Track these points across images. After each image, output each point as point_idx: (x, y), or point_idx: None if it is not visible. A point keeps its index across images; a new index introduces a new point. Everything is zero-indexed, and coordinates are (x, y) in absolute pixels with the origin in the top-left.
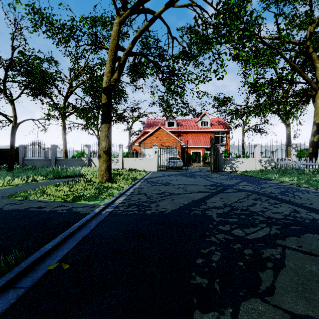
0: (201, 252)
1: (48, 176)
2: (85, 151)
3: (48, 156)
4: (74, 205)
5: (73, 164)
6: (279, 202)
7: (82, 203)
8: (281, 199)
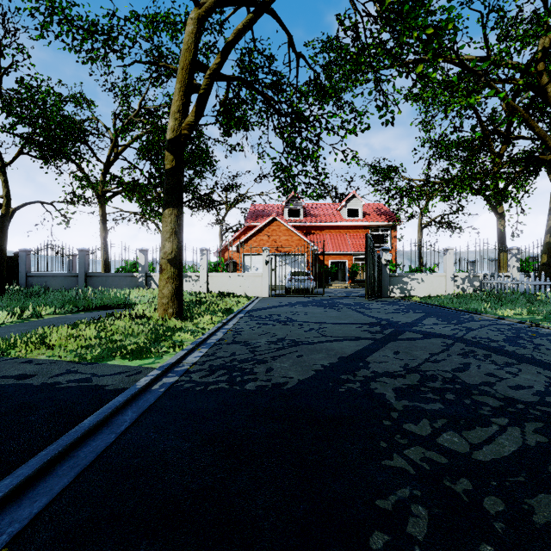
0: (377, 507)
1: (65, 307)
2: (140, 260)
3: (73, 270)
4: (98, 369)
5: (118, 283)
6: (513, 360)
7: (117, 364)
8: (514, 353)
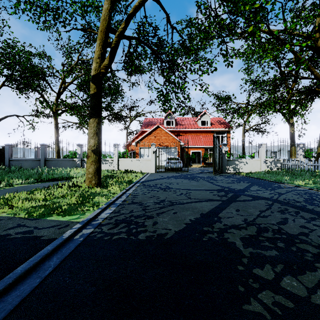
0: None
1: (29, 179)
2: (78, 151)
3: (38, 157)
4: (39, 223)
5: (64, 165)
6: (315, 216)
7: (53, 219)
8: (314, 210)
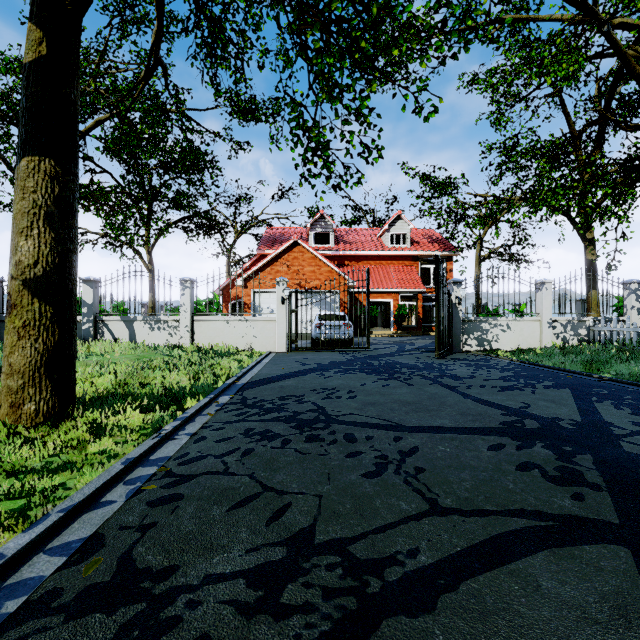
0: None
1: None
2: (86, 296)
3: None
4: None
5: None
6: None
7: None
8: None
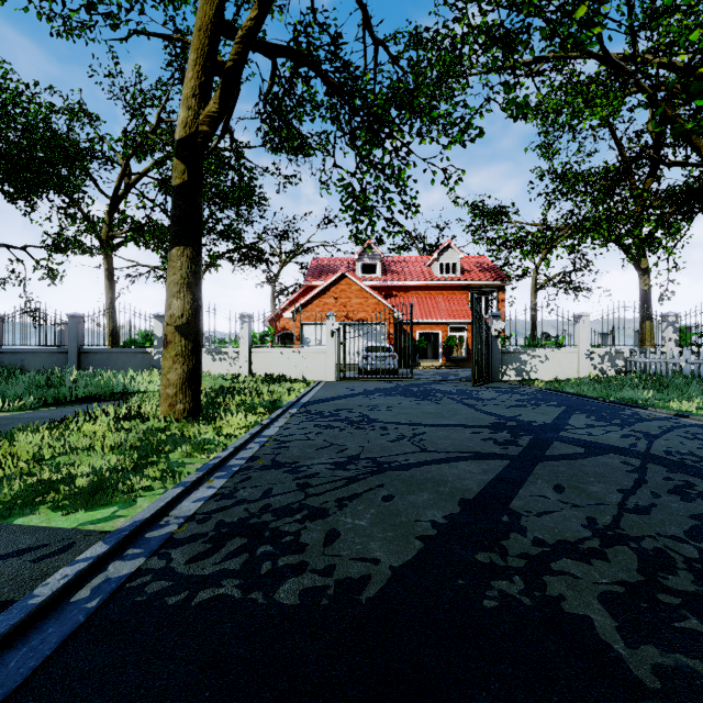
0: None
1: (24, 400)
2: (156, 330)
3: (66, 344)
4: None
5: (125, 363)
6: None
7: (35, 523)
8: None
